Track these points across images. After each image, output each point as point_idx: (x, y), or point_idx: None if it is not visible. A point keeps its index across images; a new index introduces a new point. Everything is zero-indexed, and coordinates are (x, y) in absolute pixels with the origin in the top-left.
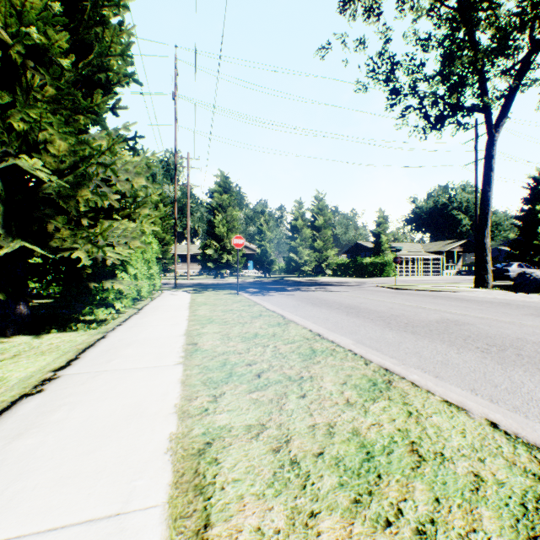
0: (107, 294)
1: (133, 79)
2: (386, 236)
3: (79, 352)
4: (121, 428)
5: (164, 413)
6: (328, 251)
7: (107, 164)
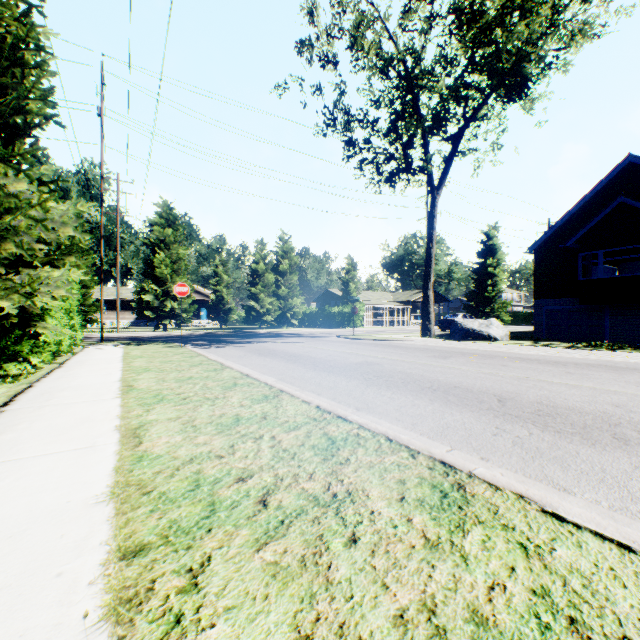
0: (21, 347)
1: (59, 123)
2: (354, 284)
3: (12, 397)
4: (78, 426)
5: (110, 418)
6: (294, 299)
7: (37, 220)
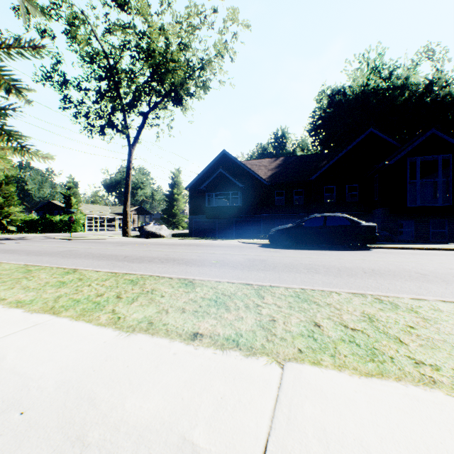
0: None
1: None
2: (76, 199)
3: None
4: None
5: None
6: (12, 208)
7: None
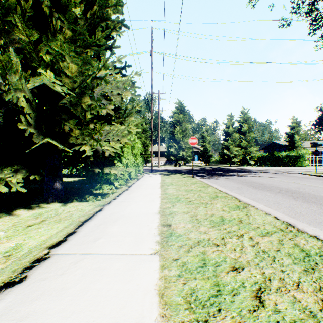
0: (109, 176)
1: (123, 24)
2: (298, 136)
3: (78, 225)
4: None
5: None
6: (251, 148)
7: (102, 77)
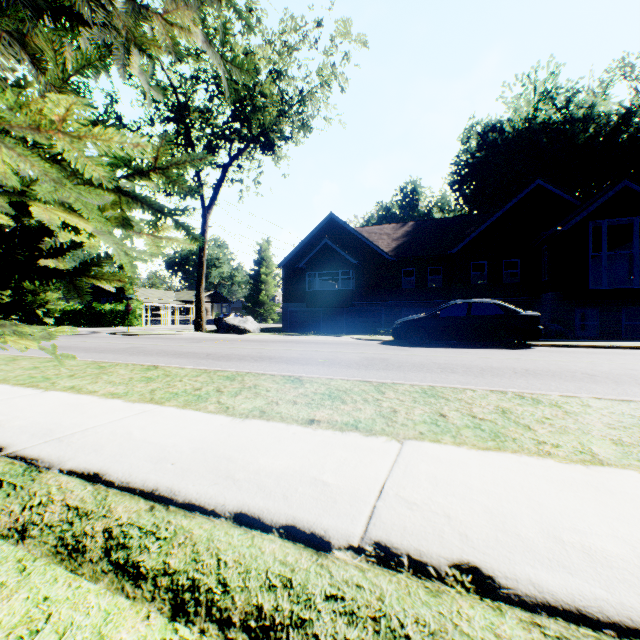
0: None
1: None
2: (131, 281)
3: None
4: None
5: None
6: (49, 294)
7: None
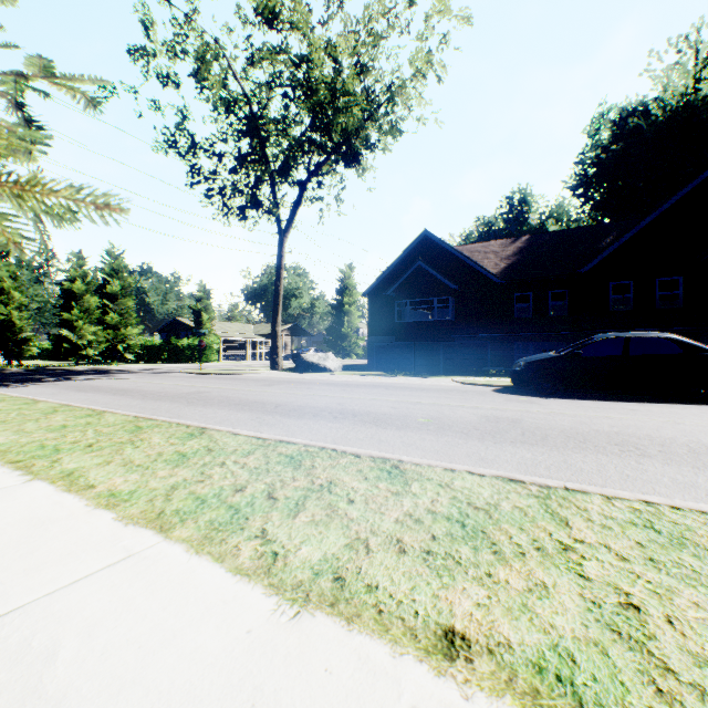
0: None
1: None
2: (209, 314)
3: None
4: None
5: None
6: (130, 329)
7: None
